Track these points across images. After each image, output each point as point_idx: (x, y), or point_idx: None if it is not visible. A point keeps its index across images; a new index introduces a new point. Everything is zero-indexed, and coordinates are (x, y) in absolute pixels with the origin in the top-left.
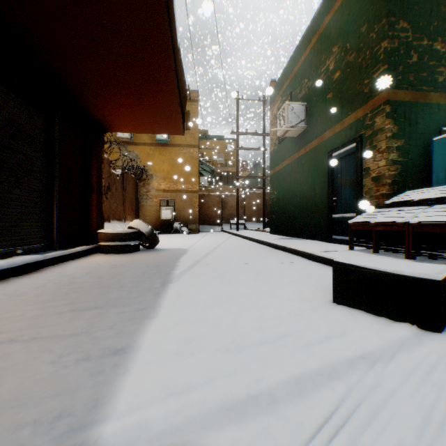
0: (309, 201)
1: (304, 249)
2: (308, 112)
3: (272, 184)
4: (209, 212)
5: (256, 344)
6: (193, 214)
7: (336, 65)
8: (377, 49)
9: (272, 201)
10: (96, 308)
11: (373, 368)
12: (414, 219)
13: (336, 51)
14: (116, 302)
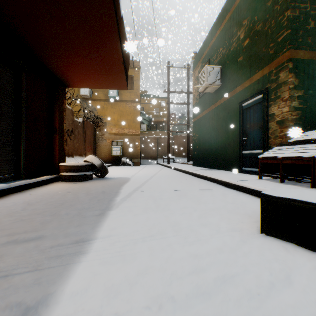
0: (224, 141)
1: (222, 178)
2: (222, 73)
3: (194, 129)
4: (148, 150)
5: (192, 296)
6: (136, 152)
7: (246, 35)
8: (281, 18)
9: (194, 142)
10: (33, 239)
11: None
12: None
13: (245, 23)
14: (54, 232)
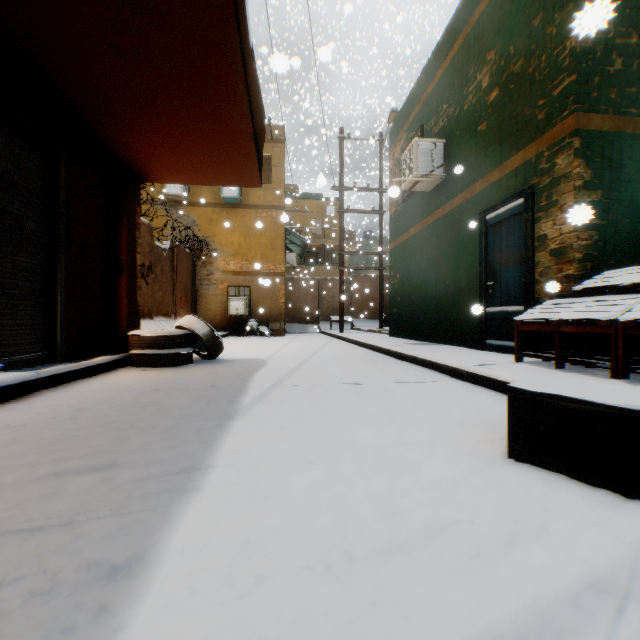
0: (450, 288)
1: (446, 360)
2: (448, 154)
3: (392, 262)
4: (300, 305)
5: (381, 552)
6: (276, 308)
7: (493, 81)
8: (559, 51)
9: (392, 288)
10: (101, 468)
11: (625, 619)
12: (627, 315)
13: (492, 58)
14: (137, 456)
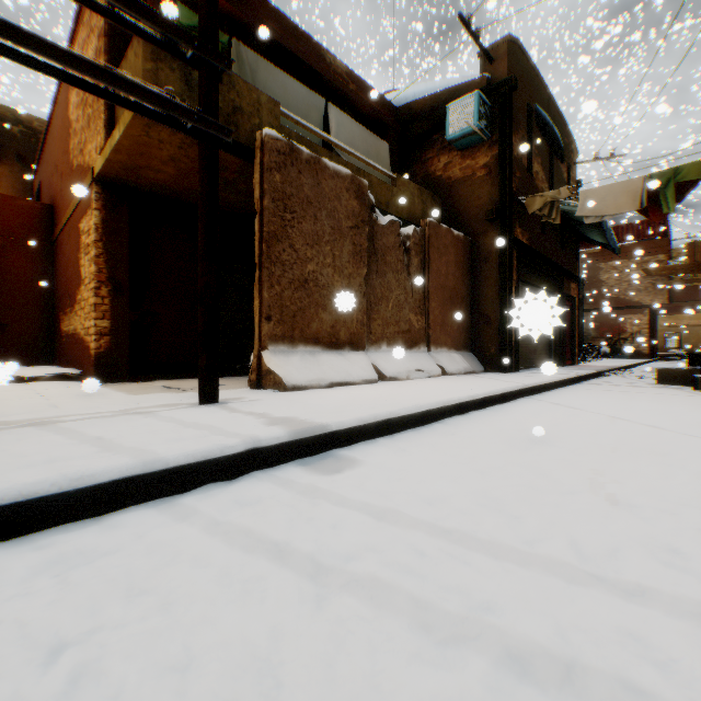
0: None
1: None
2: None
3: None
4: None
5: None
6: (697, 344)
7: None
8: None
9: None
10: None
11: None
12: None
13: None
14: None
